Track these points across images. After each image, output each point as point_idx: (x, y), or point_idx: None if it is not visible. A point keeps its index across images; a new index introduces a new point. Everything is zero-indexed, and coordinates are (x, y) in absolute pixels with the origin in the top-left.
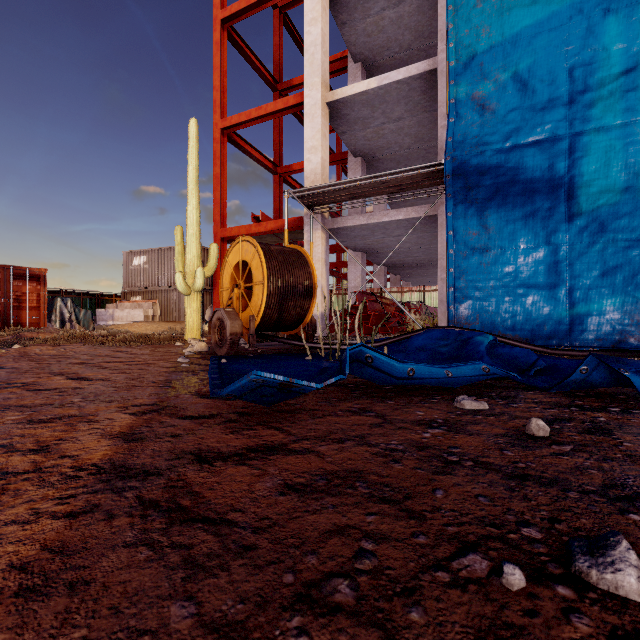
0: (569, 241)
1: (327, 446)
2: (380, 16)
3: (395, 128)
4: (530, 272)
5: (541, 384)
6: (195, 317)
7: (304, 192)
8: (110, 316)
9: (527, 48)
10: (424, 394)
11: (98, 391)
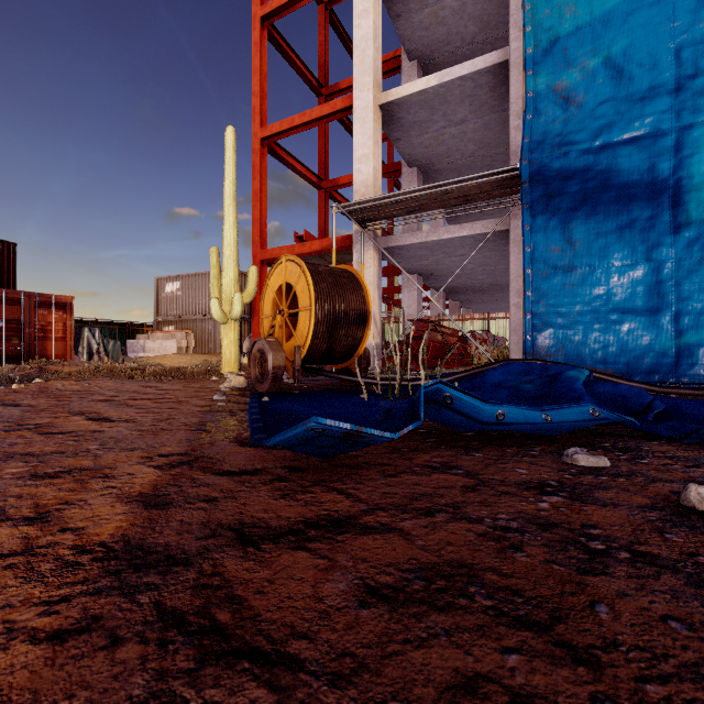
0: (675, 256)
1: (412, 521)
2: (440, 5)
3: (457, 133)
4: (626, 294)
5: (667, 432)
6: (232, 348)
7: (355, 206)
8: (141, 348)
9: (622, 27)
10: (517, 444)
11: (120, 435)
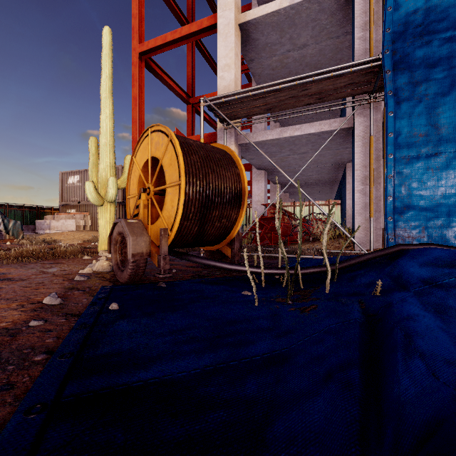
0: None
1: None
2: None
3: (298, 57)
4: None
5: None
6: (108, 228)
7: (221, 99)
8: (47, 226)
9: None
10: None
11: None
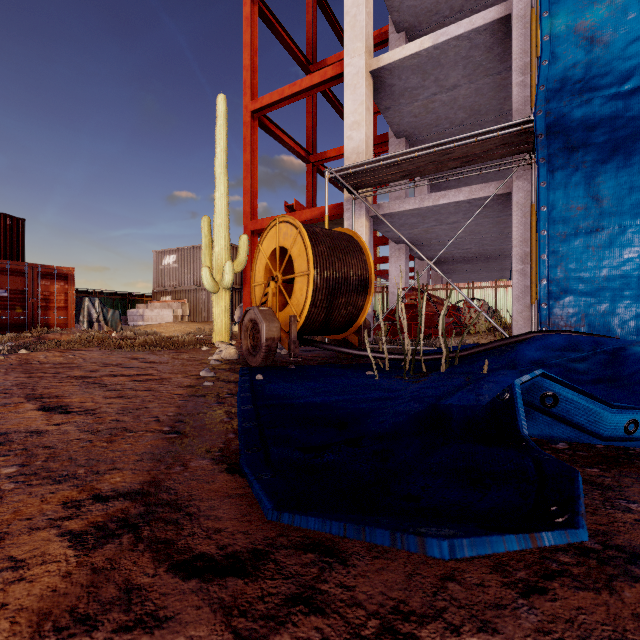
0: None
1: None
2: None
3: (448, 99)
4: None
5: None
6: (223, 317)
7: (348, 170)
8: (140, 316)
9: None
10: None
11: (61, 443)
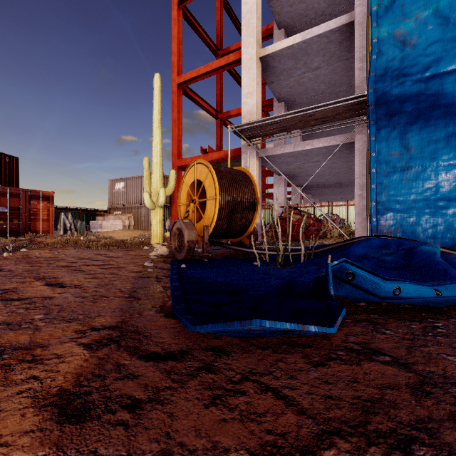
0: None
1: None
2: None
3: (313, 76)
4: (451, 186)
5: None
6: (158, 226)
7: (244, 126)
8: (99, 225)
9: None
10: (415, 317)
11: (65, 303)
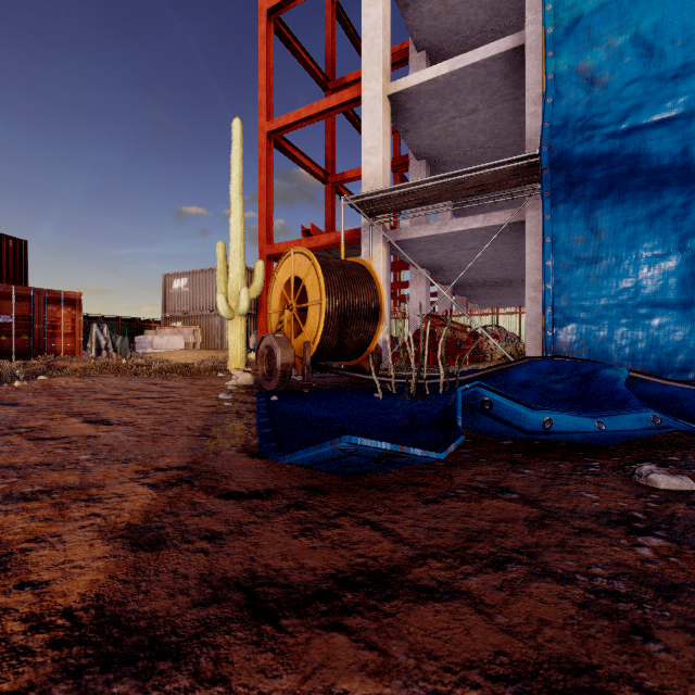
0: None
1: (479, 577)
2: None
3: (467, 123)
4: (656, 287)
5: None
6: (239, 344)
7: (364, 198)
8: (149, 343)
9: (652, 1)
10: (569, 456)
11: (115, 442)
